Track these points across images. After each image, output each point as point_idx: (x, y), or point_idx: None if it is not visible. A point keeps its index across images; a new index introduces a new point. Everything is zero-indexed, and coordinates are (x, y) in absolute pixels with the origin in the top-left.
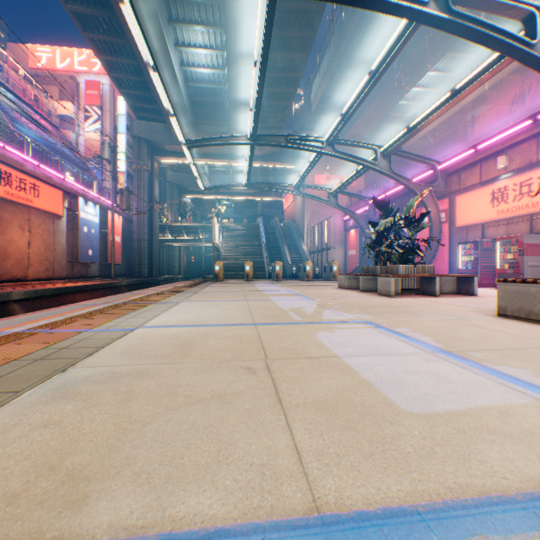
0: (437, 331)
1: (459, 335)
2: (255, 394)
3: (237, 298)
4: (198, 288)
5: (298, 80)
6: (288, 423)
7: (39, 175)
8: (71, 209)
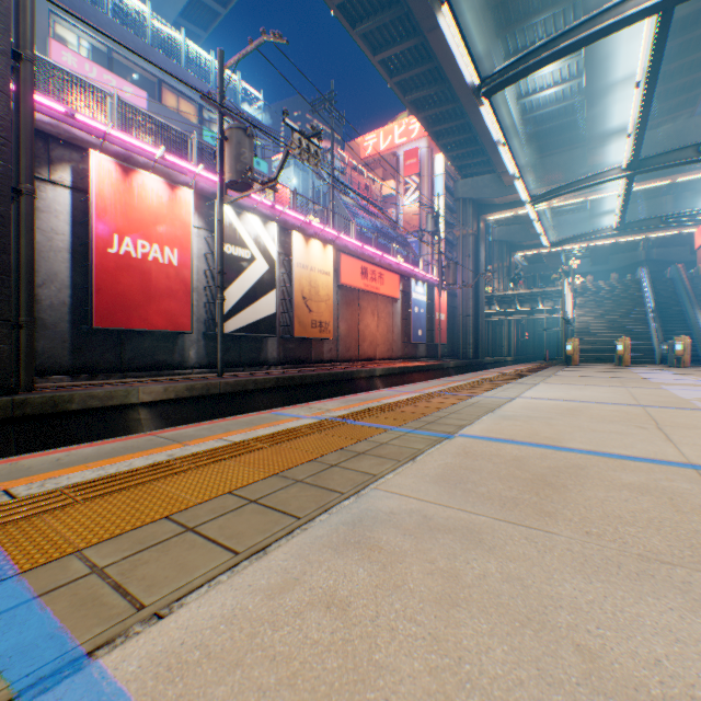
0: None
1: None
2: (645, 435)
3: (608, 384)
4: (546, 372)
5: None
6: (674, 446)
7: (382, 265)
8: (403, 291)
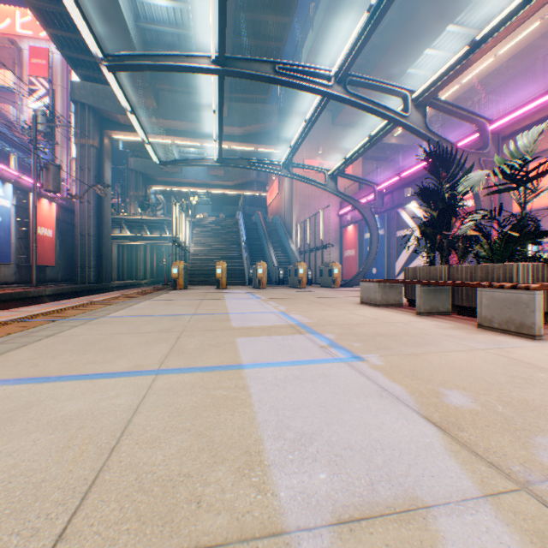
0: None
1: None
2: None
3: (145, 352)
4: (123, 304)
5: (287, 29)
6: None
7: None
8: None
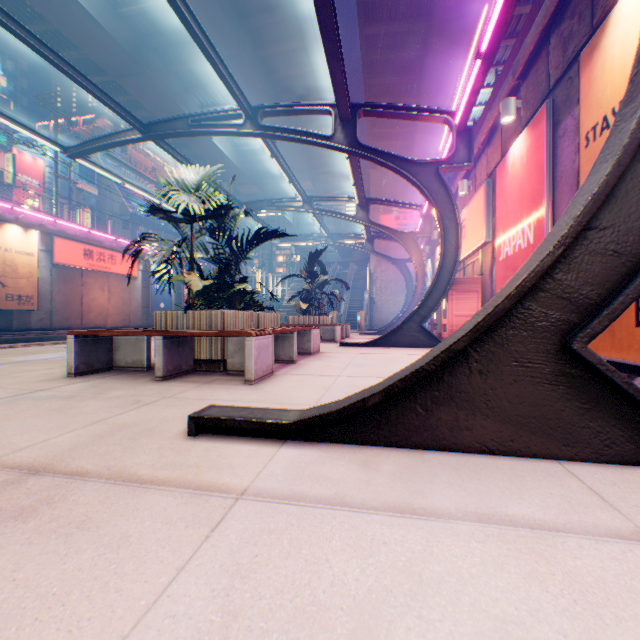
0: None
1: None
2: None
3: None
4: None
5: None
6: None
7: (116, 248)
8: (146, 271)
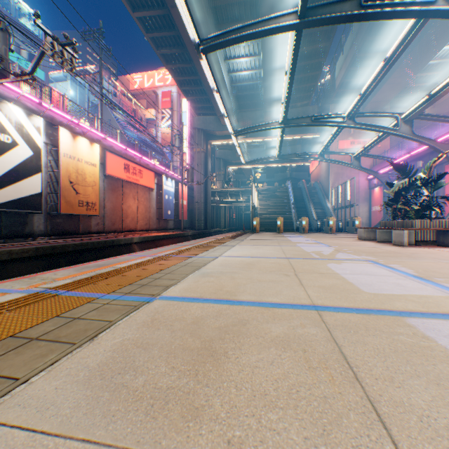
0: (422, 267)
1: (438, 270)
2: (289, 281)
3: (272, 244)
4: (242, 237)
5: (322, 64)
6: (304, 289)
7: (142, 164)
8: (158, 184)
